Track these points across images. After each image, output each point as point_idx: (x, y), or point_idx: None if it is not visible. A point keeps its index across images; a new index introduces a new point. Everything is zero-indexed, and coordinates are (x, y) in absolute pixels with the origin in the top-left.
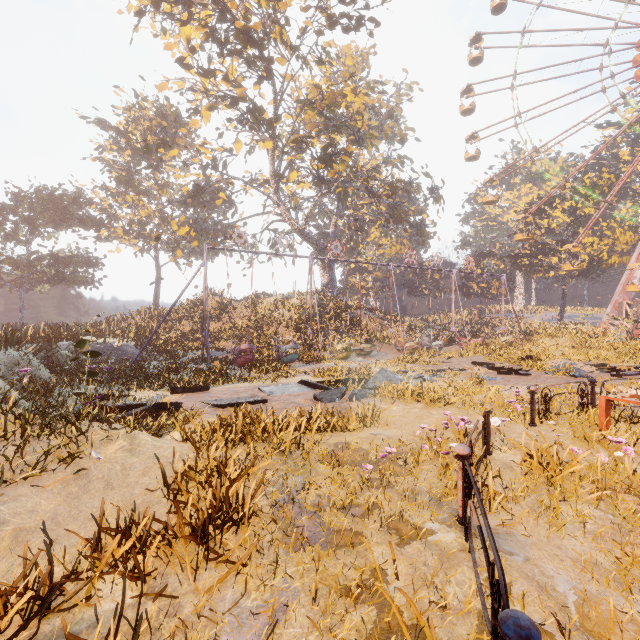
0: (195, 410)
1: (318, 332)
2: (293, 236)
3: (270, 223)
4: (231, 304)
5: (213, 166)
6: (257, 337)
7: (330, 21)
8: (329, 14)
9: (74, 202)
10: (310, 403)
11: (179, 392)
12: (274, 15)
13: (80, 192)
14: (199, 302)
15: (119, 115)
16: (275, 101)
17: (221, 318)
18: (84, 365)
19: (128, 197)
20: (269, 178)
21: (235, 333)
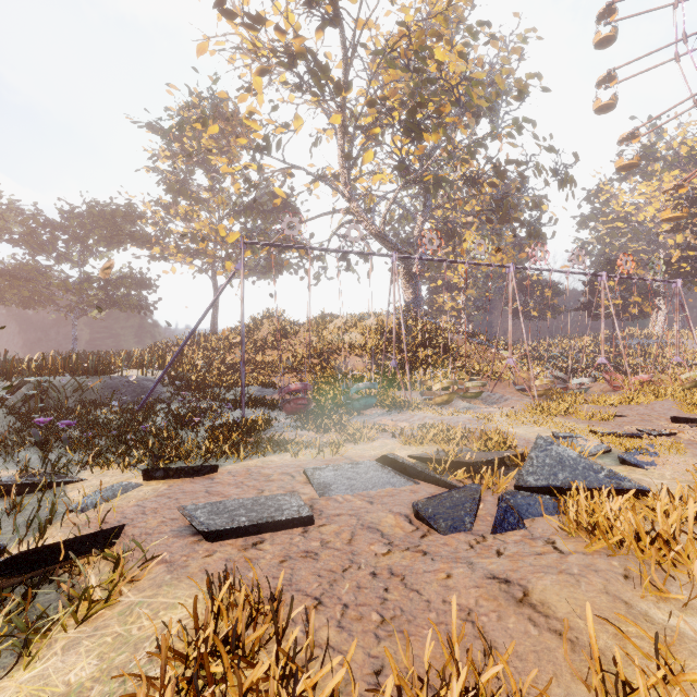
0: (148, 545)
1: (402, 363)
2: (368, 243)
3: (339, 226)
4: (278, 323)
5: (264, 147)
6: (321, 369)
7: None
8: None
9: (124, 216)
10: (407, 531)
11: (158, 477)
12: None
13: (130, 204)
14: (253, 326)
15: (171, 116)
16: (344, 60)
17: (279, 345)
18: (76, 409)
19: (180, 208)
20: (338, 171)
21: (294, 364)
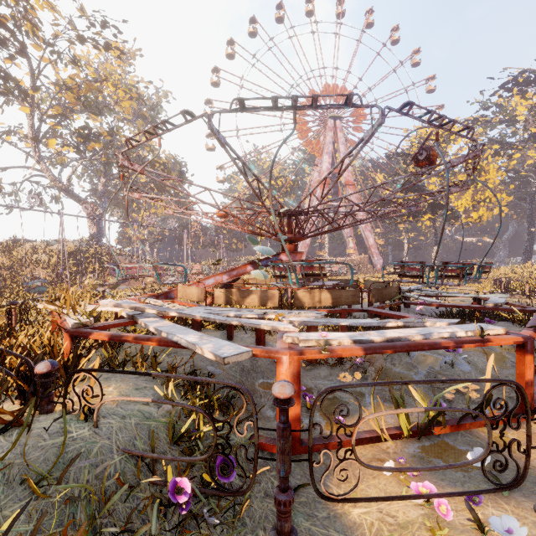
0: None
1: (77, 273)
2: (59, 190)
3: (31, 176)
4: None
5: None
6: (11, 277)
7: (80, 38)
8: (79, 34)
9: None
10: None
11: None
12: (25, 14)
13: None
14: None
15: None
16: (32, 75)
17: None
18: None
19: None
20: None
21: None
